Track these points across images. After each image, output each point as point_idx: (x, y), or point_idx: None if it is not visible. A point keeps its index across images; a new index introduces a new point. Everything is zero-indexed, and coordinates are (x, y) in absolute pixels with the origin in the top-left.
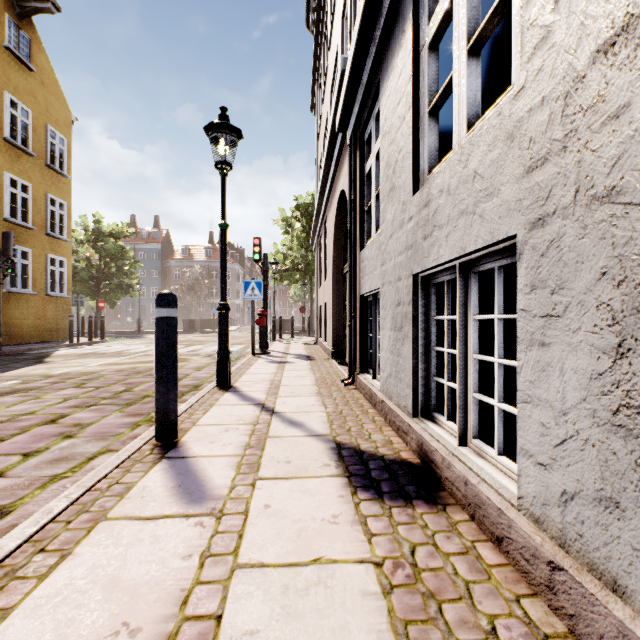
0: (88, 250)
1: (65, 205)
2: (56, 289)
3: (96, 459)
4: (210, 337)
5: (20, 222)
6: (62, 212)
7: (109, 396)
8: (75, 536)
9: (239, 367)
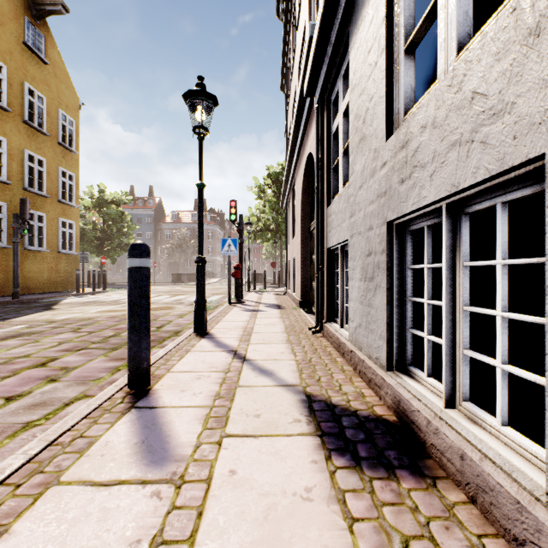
0: (94, 215)
1: (74, 176)
2: (66, 247)
3: (72, 405)
4: (194, 288)
5: (36, 191)
6: (71, 182)
7: (98, 340)
8: (19, 506)
9: (216, 315)
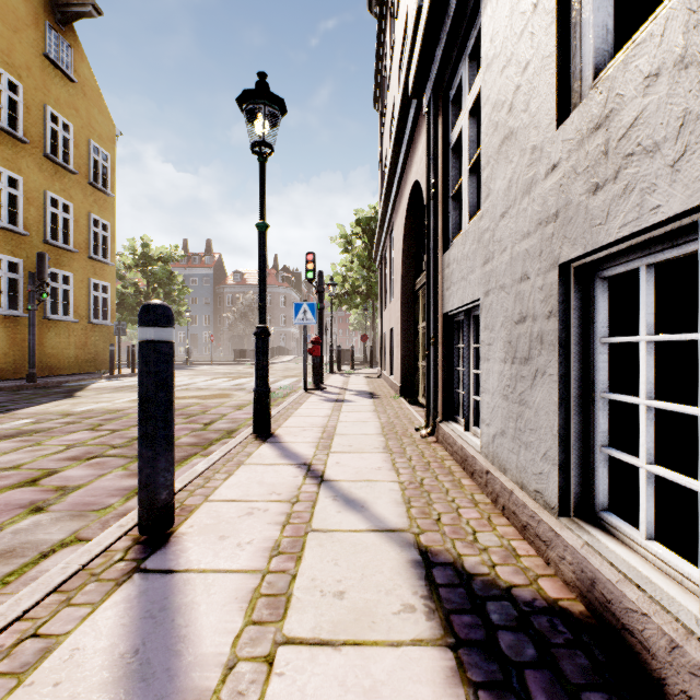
0: (136, 275)
1: (109, 226)
2: (99, 316)
3: (51, 557)
4: None
5: (61, 244)
6: (105, 233)
7: (121, 444)
8: None
9: (286, 406)
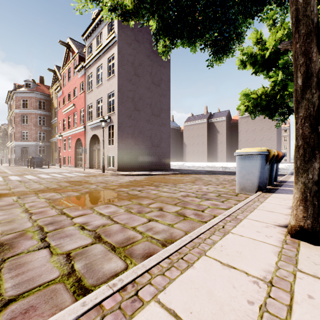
0: None
1: None
2: None
3: None
4: None
5: None
6: None
7: None
8: None
9: None
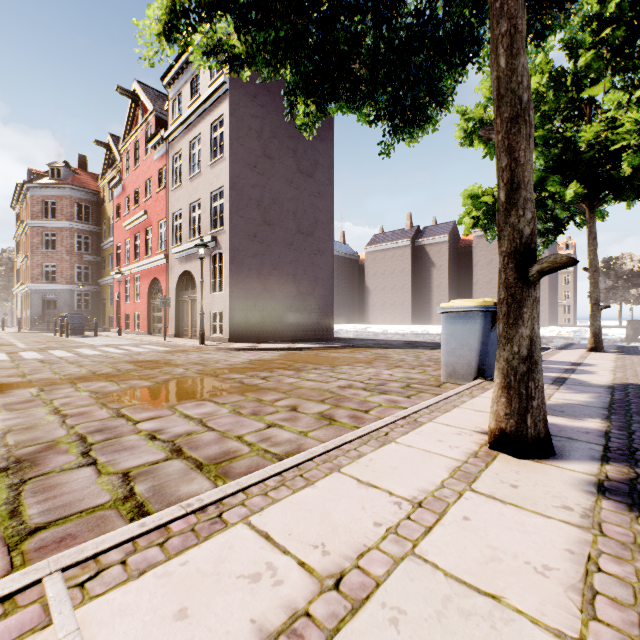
0: None
1: None
2: None
3: None
4: None
5: None
6: None
7: None
8: None
9: None
